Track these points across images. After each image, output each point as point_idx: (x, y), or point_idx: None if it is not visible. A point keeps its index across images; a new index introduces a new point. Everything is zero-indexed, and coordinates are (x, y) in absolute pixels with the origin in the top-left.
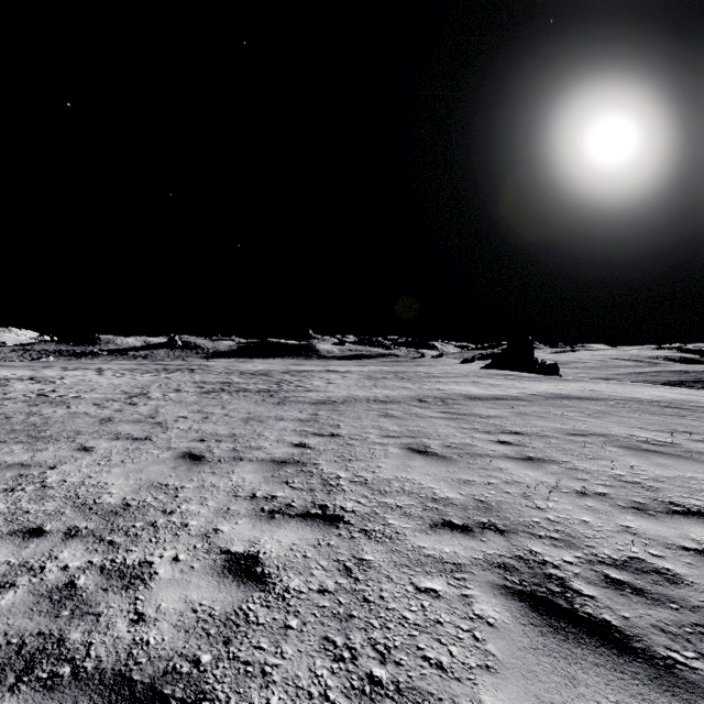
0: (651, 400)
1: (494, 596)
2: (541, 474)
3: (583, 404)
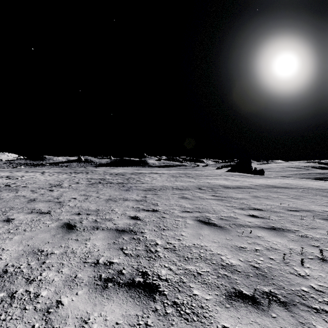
0: (319, 189)
1: None
2: (287, 241)
3: (286, 191)
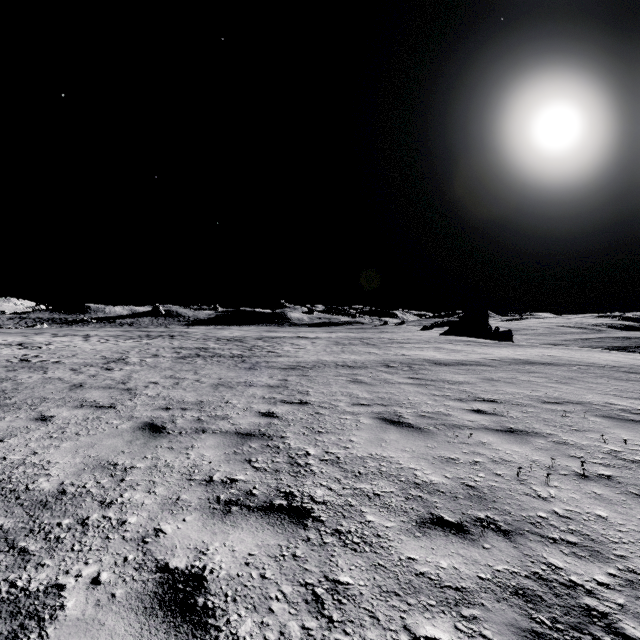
0: (611, 366)
1: None
2: (530, 450)
3: (547, 369)
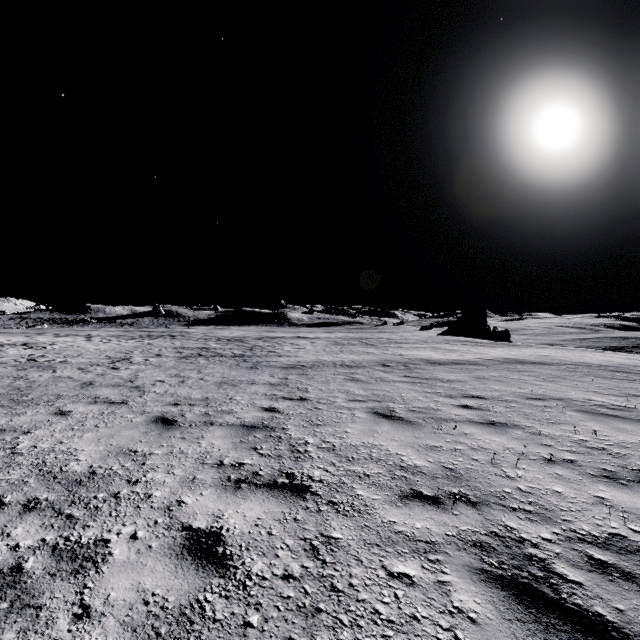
0: (600, 365)
1: (473, 583)
2: (506, 440)
3: (537, 368)
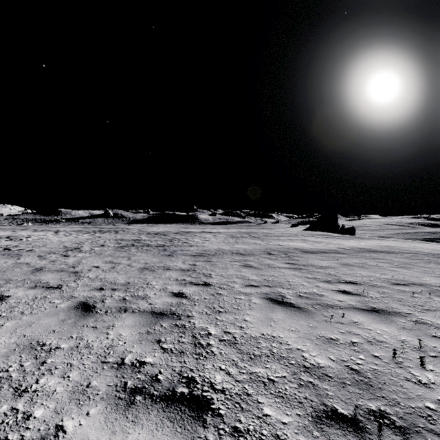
0: (432, 253)
1: None
2: (396, 330)
3: (387, 256)
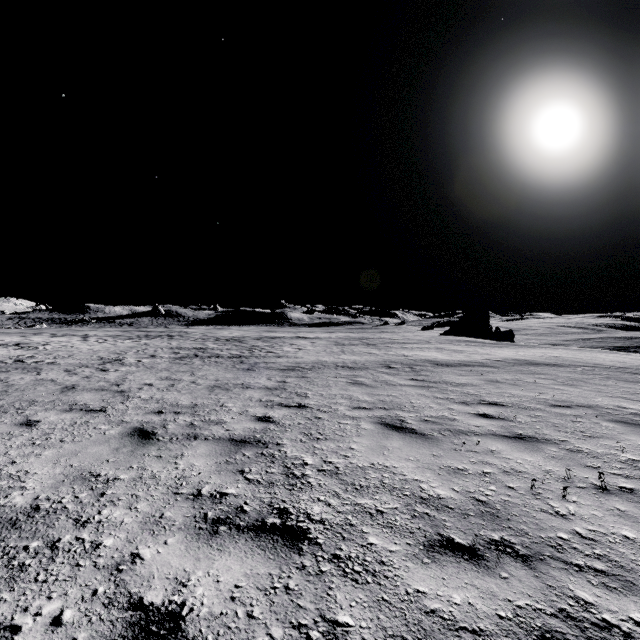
0: (617, 367)
1: None
2: (542, 459)
3: (552, 370)
